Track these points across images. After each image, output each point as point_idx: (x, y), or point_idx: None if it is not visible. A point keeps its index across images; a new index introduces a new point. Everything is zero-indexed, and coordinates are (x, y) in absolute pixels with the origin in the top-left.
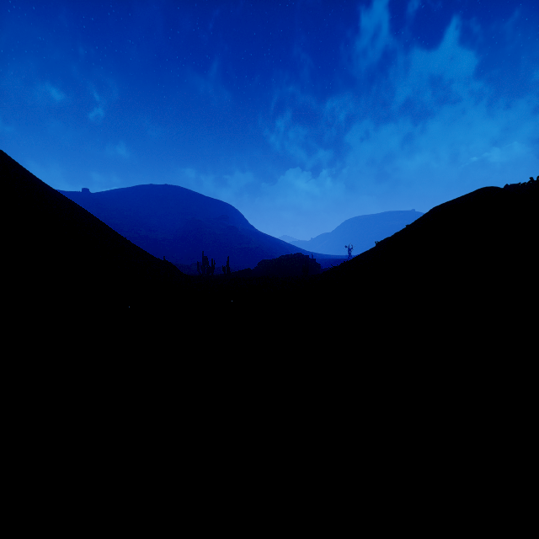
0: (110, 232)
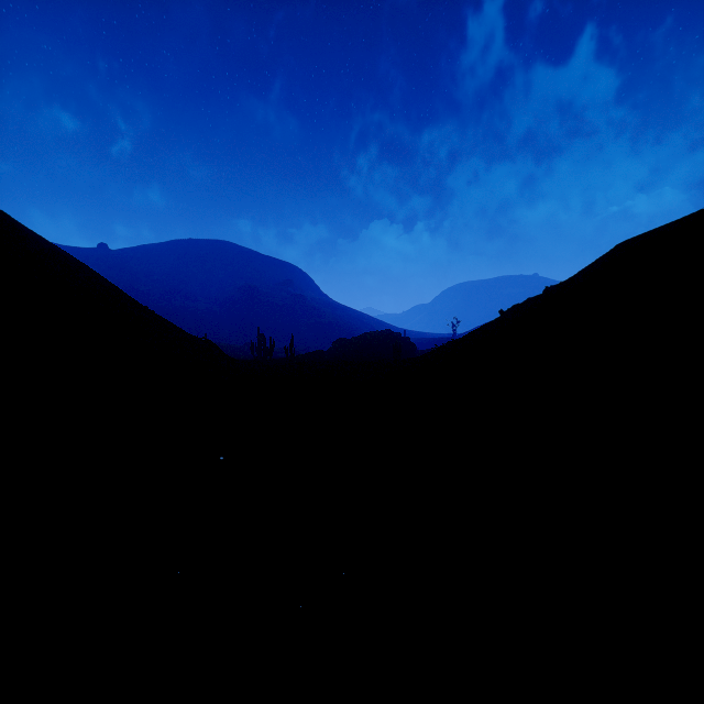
0: (122, 297)
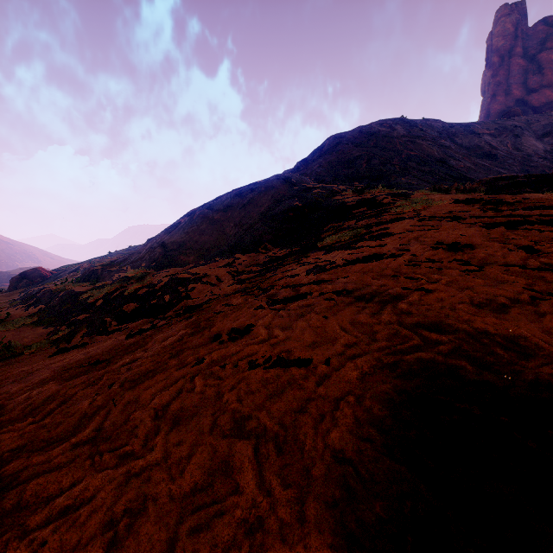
0: None
